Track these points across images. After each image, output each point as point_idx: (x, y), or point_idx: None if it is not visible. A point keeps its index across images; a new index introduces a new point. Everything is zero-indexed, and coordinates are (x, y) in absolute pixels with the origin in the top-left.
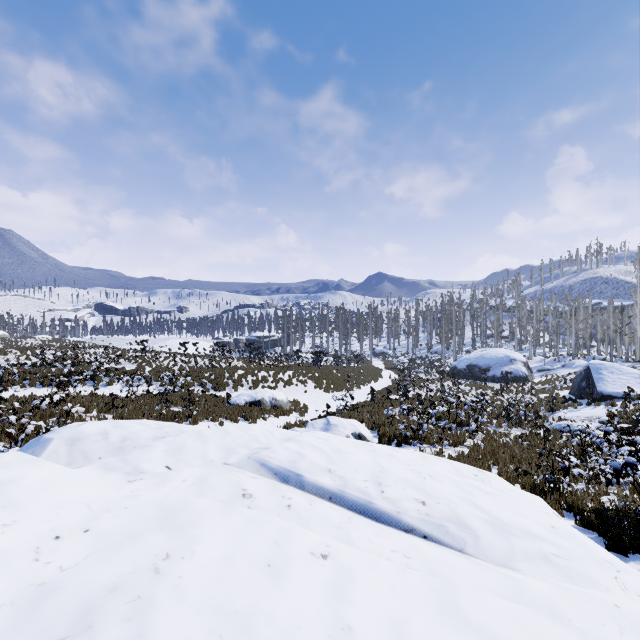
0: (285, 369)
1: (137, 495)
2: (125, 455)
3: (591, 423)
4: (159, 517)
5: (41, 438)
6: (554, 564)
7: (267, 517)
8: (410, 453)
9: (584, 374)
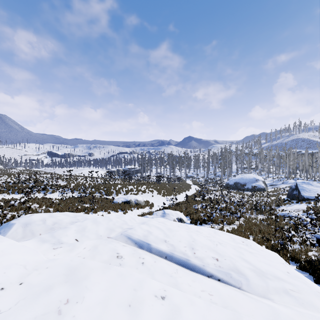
0: (142, 184)
1: (55, 259)
2: (53, 233)
3: (300, 213)
4: (65, 274)
5: (9, 223)
6: (292, 296)
7: (130, 272)
8: (208, 230)
9: (294, 187)
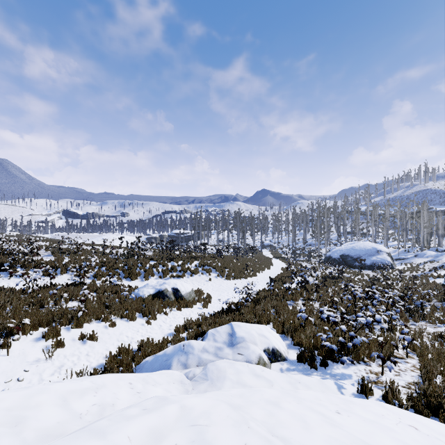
0: (192, 259)
1: None
2: None
3: None
4: None
5: None
6: None
7: None
8: None
9: None
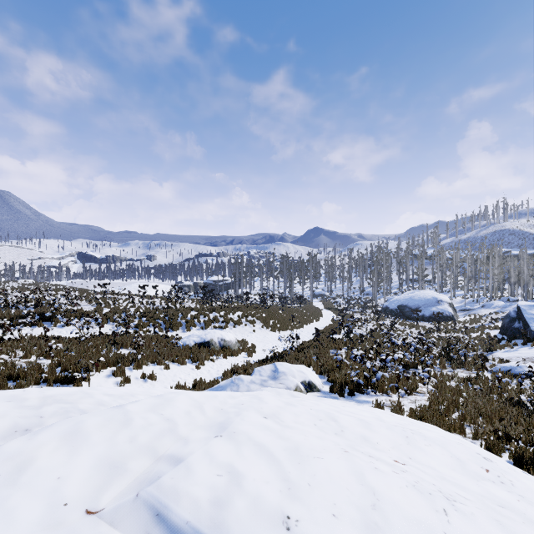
0: (235, 310)
1: None
2: None
3: None
4: None
5: None
6: None
7: None
8: (388, 431)
9: (514, 315)
